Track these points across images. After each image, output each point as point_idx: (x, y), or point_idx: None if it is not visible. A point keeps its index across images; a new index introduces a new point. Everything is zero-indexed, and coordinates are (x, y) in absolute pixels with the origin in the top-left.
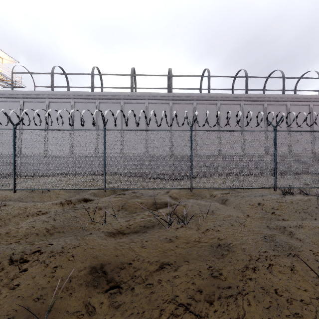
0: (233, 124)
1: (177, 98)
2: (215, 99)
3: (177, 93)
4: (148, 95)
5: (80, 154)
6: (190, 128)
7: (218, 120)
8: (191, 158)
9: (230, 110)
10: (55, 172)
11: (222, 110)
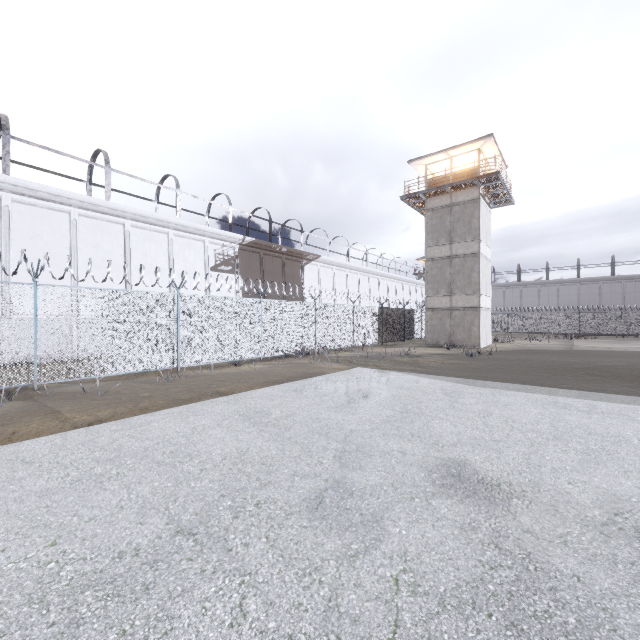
0: (637, 297)
1: (583, 281)
2: (619, 279)
3: (584, 278)
4: (559, 281)
5: (532, 321)
6: (578, 312)
7: (622, 295)
8: (579, 322)
9: (635, 286)
10: (523, 327)
11: (626, 287)
